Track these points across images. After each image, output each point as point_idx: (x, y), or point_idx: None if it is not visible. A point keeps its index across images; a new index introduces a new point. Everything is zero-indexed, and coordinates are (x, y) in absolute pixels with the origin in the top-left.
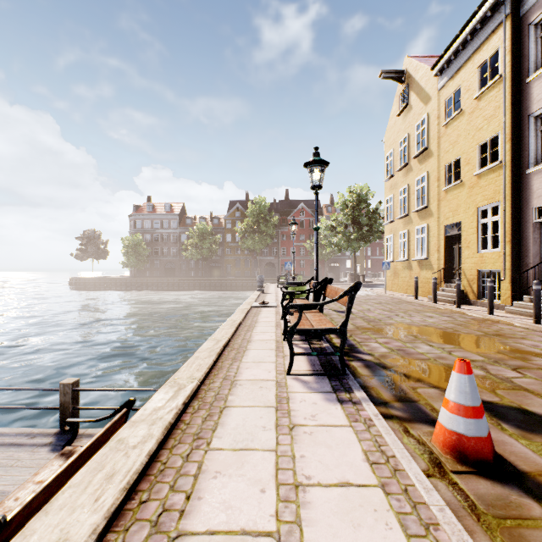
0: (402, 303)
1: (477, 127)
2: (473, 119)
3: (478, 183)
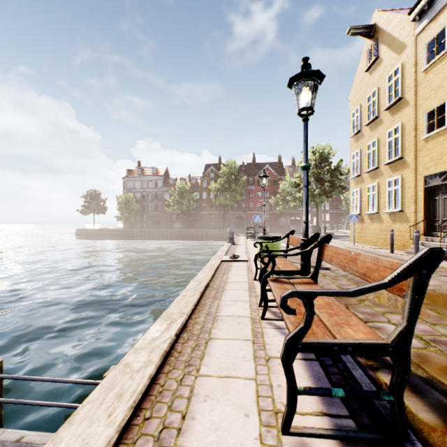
0: None
1: None
2: None
3: None
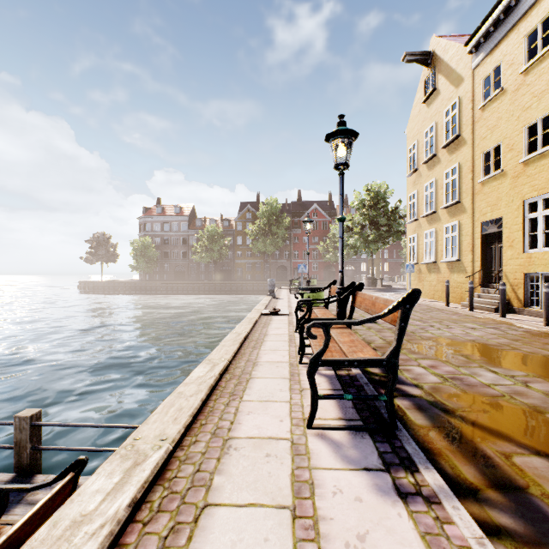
0: (432, 311)
1: (523, 106)
2: (518, 98)
3: (525, 171)
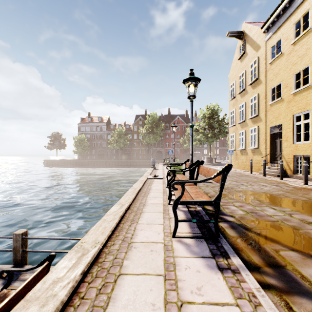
0: (243, 176)
1: (293, 63)
2: (290, 58)
3: (294, 99)
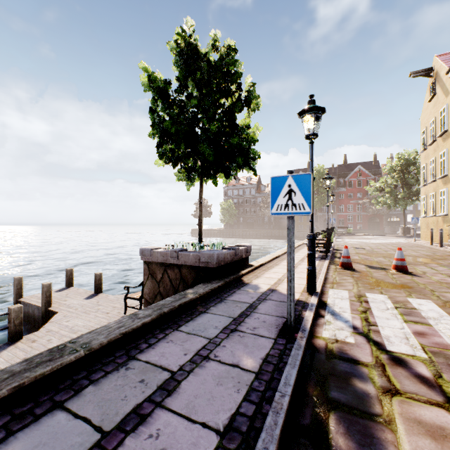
0: (415, 247)
1: None
2: None
3: None
